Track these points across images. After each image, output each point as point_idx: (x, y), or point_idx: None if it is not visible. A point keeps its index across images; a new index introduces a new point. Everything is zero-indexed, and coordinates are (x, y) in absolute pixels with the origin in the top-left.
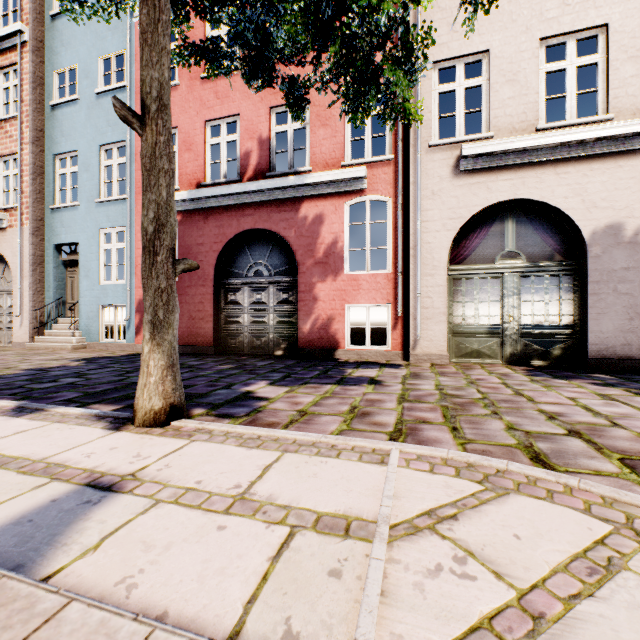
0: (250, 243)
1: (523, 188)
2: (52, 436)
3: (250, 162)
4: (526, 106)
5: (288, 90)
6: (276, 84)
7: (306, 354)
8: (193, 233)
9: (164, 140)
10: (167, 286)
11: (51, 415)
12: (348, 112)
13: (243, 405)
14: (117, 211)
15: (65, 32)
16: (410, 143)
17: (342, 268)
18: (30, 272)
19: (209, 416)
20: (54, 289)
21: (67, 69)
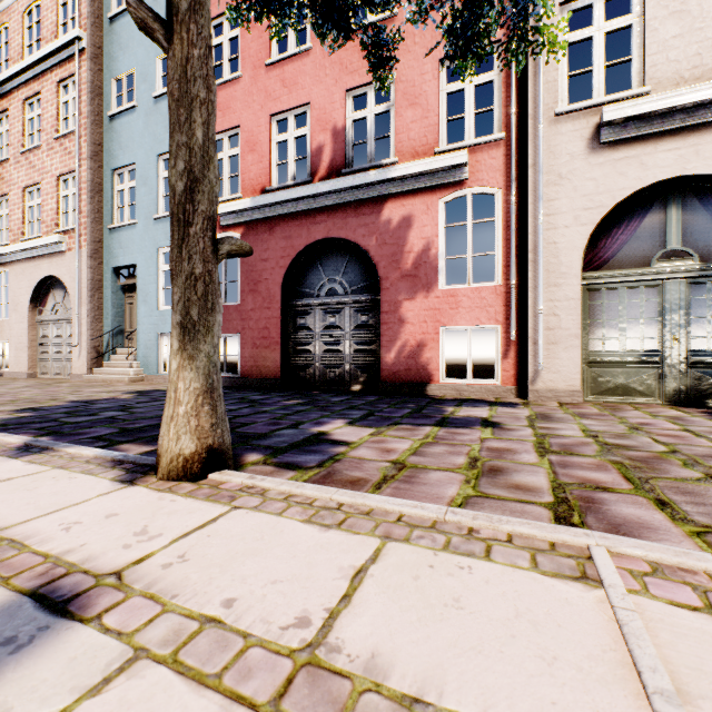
0: (322, 256)
1: (696, 159)
2: (38, 489)
3: (322, 159)
4: (701, 44)
5: (371, 46)
6: (356, 35)
7: (390, 389)
8: (257, 247)
9: (199, 55)
10: (204, 272)
11: (58, 457)
12: (453, 57)
13: (314, 451)
14: None
15: (123, 34)
16: (528, 114)
17: (436, 281)
18: (88, 298)
19: (267, 465)
20: (112, 316)
21: (125, 75)
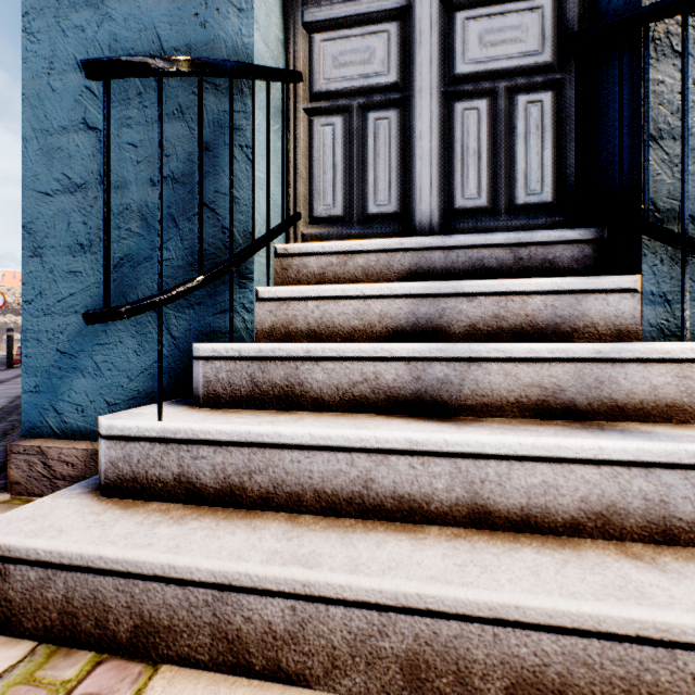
0: None
1: None
2: None
3: None
4: None
5: None
6: None
7: None
8: None
9: None
10: None
11: None
12: None
13: None
14: None
15: None
16: None
17: None
18: None
19: None
20: None
21: None
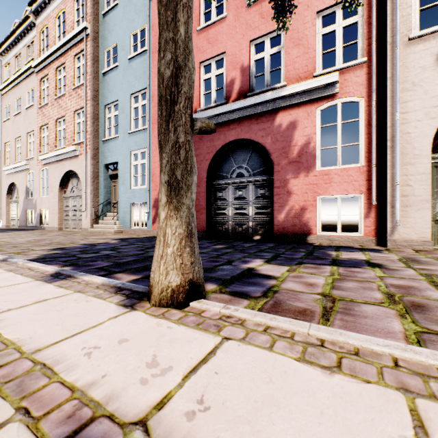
0: (233, 152)
1: None
2: (65, 310)
3: (234, 87)
4: None
5: None
6: None
7: (281, 239)
8: None
9: None
10: (185, 141)
11: (77, 283)
12: None
13: (253, 283)
14: (141, 138)
15: (110, 23)
16: (387, 41)
17: (314, 165)
18: (91, 183)
19: (223, 294)
20: (104, 194)
21: (112, 47)
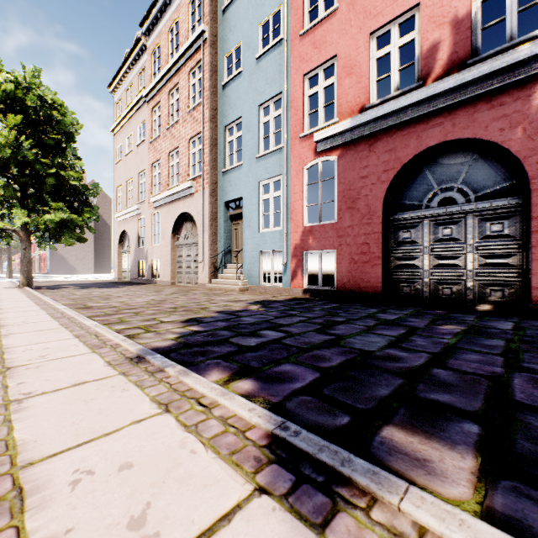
0: (431, 165)
1: None
2: None
3: (437, 57)
4: None
5: None
6: None
7: None
8: (355, 166)
9: None
10: None
11: None
12: None
13: None
14: (274, 162)
15: (232, 19)
16: None
17: None
18: (209, 226)
19: None
20: (224, 240)
21: (233, 50)
